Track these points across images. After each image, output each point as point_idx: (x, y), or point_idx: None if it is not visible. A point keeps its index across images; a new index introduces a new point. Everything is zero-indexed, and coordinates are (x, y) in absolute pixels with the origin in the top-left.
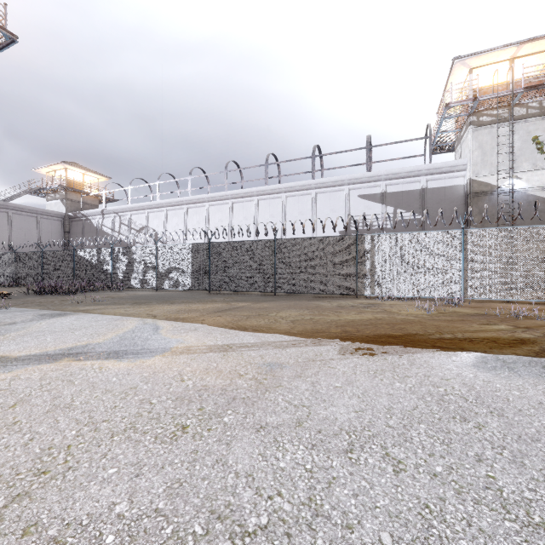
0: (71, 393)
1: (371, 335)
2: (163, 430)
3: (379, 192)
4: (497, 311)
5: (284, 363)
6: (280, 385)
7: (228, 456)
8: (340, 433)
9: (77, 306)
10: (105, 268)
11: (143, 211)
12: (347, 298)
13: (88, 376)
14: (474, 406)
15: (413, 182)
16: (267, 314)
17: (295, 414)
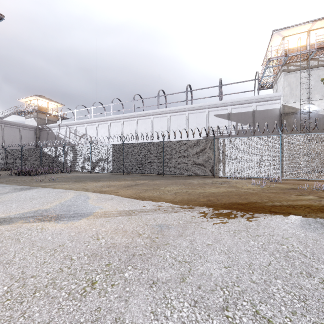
0: (14, 250)
1: (227, 203)
2: (76, 286)
3: (227, 112)
4: (305, 186)
5: (170, 224)
6: (167, 243)
7: (126, 314)
8: (215, 289)
9: (39, 183)
10: (59, 159)
11: (83, 125)
12: (208, 178)
13: (32, 235)
14: (313, 262)
15: (247, 107)
16: (159, 188)
17: (180, 269)
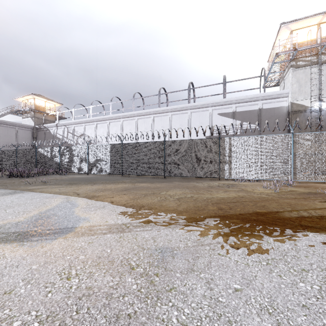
0: None
1: (243, 213)
2: None
3: (231, 111)
4: None
5: (175, 248)
6: (173, 286)
7: None
8: None
9: (27, 186)
10: (55, 160)
11: (82, 124)
12: (213, 180)
13: None
14: None
15: (253, 105)
16: (159, 193)
17: None
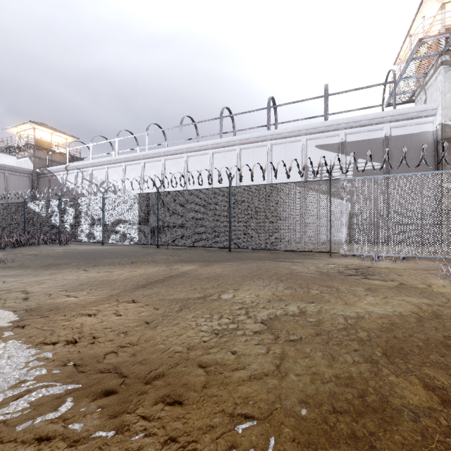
0: None
1: None
2: None
3: (338, 141)
4: None
5: None
6: None
7: None
8: None
9: None
10: (53, 221)
11: (103, 167)
12: (318, 256)
13: None
14: None
15: (375, 130)
16: (219, 295)
17: None
